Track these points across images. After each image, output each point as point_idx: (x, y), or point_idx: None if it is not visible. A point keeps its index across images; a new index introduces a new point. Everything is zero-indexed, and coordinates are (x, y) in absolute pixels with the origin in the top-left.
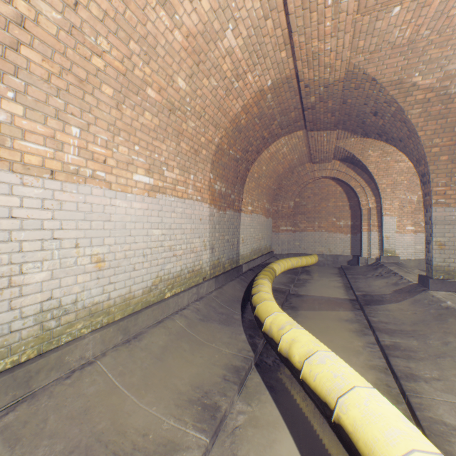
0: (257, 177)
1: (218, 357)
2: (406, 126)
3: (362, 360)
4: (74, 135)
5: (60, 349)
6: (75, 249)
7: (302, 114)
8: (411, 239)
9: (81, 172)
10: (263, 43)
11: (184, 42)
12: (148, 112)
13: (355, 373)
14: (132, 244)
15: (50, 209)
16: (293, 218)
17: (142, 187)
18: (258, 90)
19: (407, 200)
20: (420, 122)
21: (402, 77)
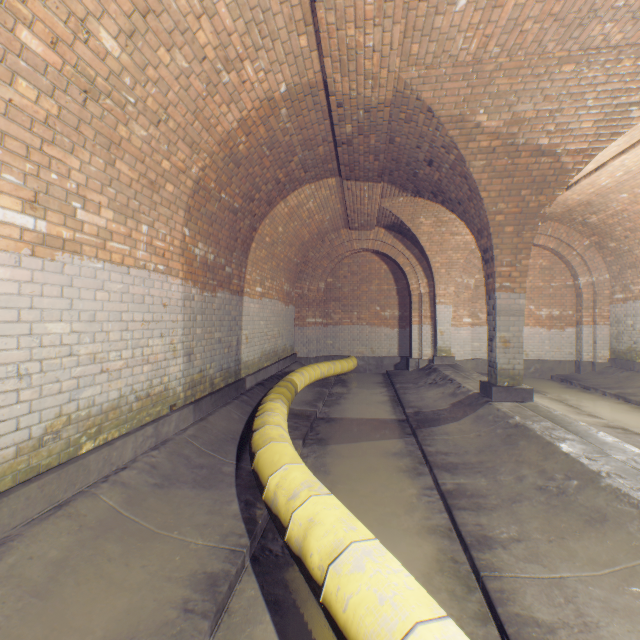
0: (270, 243)
1: (180, 560)
2: (467, 183)
3: (418, 521)
4: None
5: None
6: None
7: (335, 151)
8: (468, 333)
9: None
10: (269, 11)
11: None
12: (26, 82)
13: (415, 586)
14: None
15: None
16: (324, 306)
17: (15, 234)
18: (266, 98)
19: (464, 285)
20: (483, 179)
21: (464, 112)
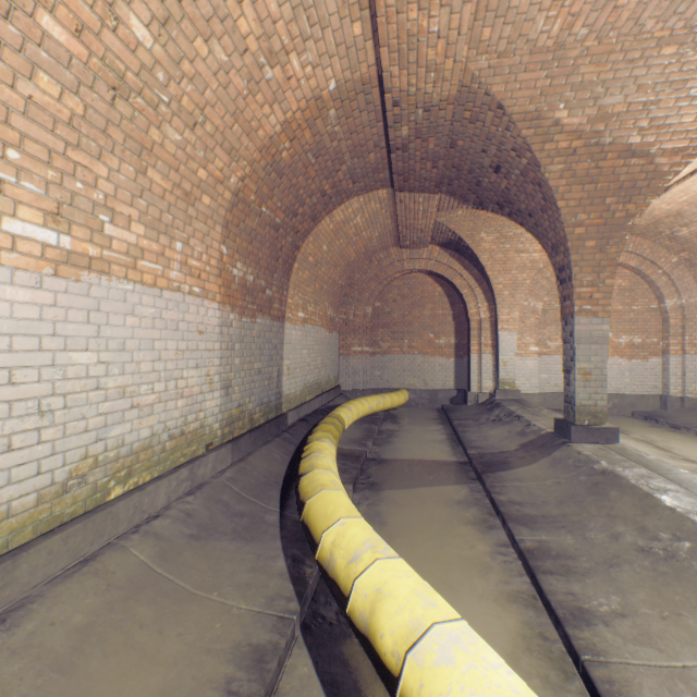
0: (314, 263)
1: (221, 627)
2: (541, 191)
3: (494, 585)
4: None
5: None
6: None
7: (387, 159)
8: (535, 364)
9: None
10: None
11: None
12: (48, 76)
13: (522, 689)
14: (2, 388)
15: None
16: (371, 333)
17: (36, 251)
18: (313, 97)
19: (531, 308)
20: (561, 185)
21: (541, 108)
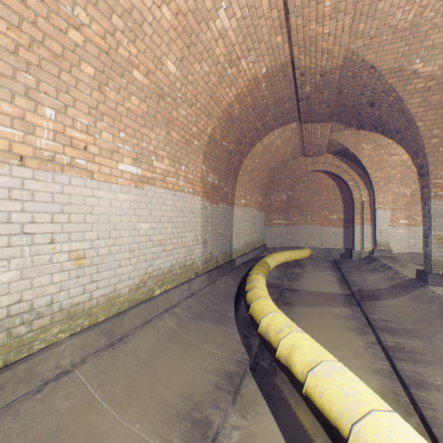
0: (250, 170)
1: (210, 360)
2: (404, 116)
3: (364, 363)
4: (48, 117)
5: (30, 358)
6: (51, 244)
7: (296, 105)
8: (404, 232)
9: (57, 159)
10: (258, 26)
11: (173, 20)
12: (135, 97)
13: (369, 391)
14: (118, 239)
15: (19, 200)
16: (285, 211)
17: (129, 177)
18: (253, 78)
19: (401, 193)
20: (419, 112)
21: (402, 64)
